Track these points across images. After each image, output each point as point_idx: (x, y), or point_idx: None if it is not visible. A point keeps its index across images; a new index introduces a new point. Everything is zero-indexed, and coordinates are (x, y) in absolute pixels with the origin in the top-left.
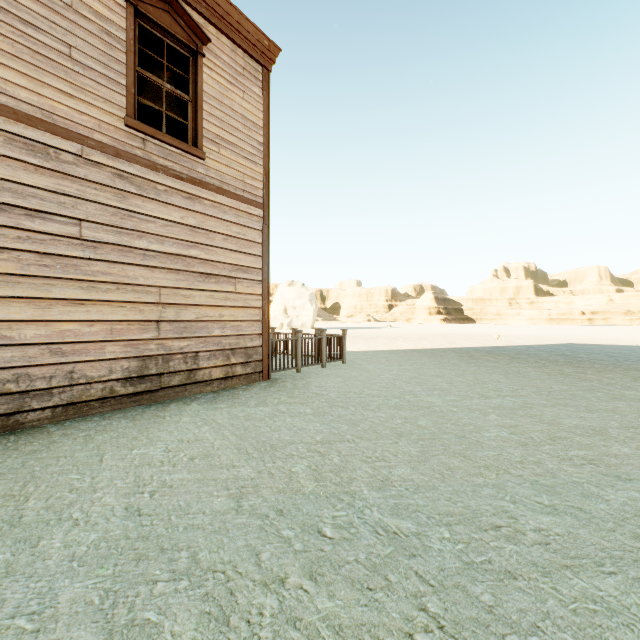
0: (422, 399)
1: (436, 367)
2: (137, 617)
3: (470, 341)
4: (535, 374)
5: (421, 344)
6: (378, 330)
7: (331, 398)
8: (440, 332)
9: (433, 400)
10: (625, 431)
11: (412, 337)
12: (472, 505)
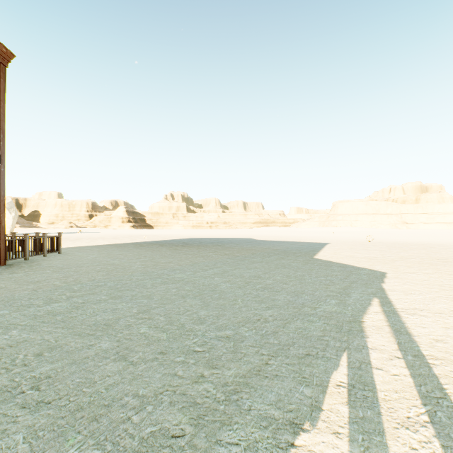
0: (110, 262)
1: (120, 251)
2: (23, 304)
3: (145, 239)
4: (165, 250)
5: (114, 241)
6: (81, 234)
7: (60, 267)
8: (129, 234)
9: (115, 262)
10: (177, 261)
11: (108, 238)
12: (122, 278)
